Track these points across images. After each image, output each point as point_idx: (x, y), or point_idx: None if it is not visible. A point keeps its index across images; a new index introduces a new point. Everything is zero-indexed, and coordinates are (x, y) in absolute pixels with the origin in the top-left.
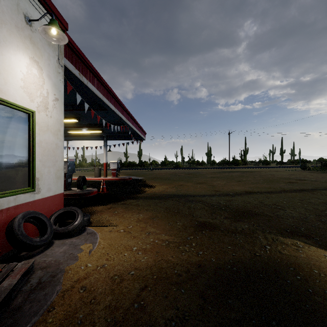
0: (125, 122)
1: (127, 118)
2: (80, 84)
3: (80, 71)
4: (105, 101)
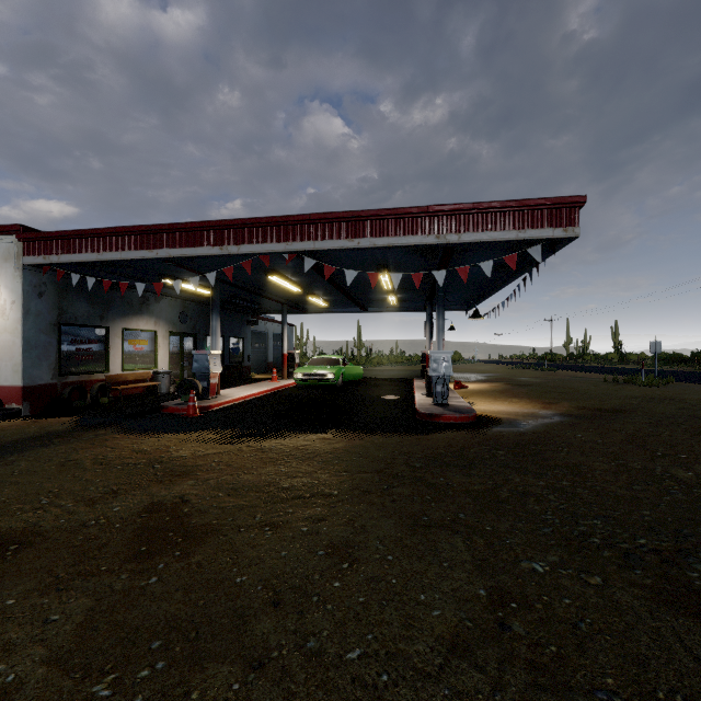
0: (232, 255)
1: (244, 237)
2: (62, 264)
3: (49, 253)
4: (109, 257)
